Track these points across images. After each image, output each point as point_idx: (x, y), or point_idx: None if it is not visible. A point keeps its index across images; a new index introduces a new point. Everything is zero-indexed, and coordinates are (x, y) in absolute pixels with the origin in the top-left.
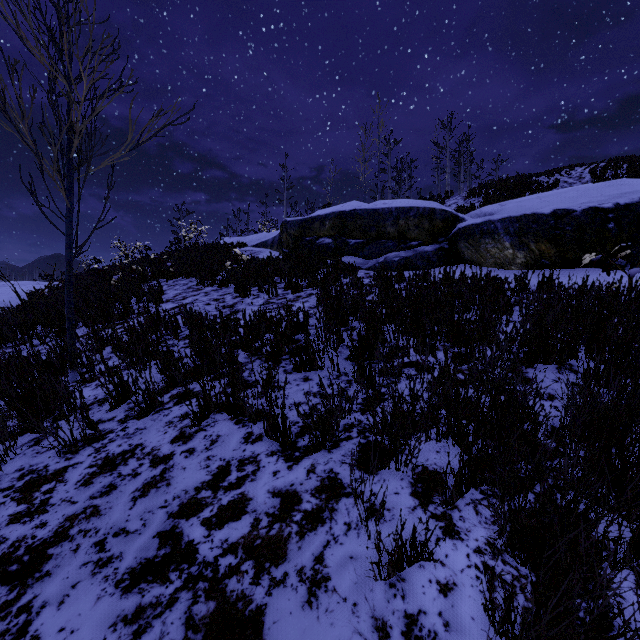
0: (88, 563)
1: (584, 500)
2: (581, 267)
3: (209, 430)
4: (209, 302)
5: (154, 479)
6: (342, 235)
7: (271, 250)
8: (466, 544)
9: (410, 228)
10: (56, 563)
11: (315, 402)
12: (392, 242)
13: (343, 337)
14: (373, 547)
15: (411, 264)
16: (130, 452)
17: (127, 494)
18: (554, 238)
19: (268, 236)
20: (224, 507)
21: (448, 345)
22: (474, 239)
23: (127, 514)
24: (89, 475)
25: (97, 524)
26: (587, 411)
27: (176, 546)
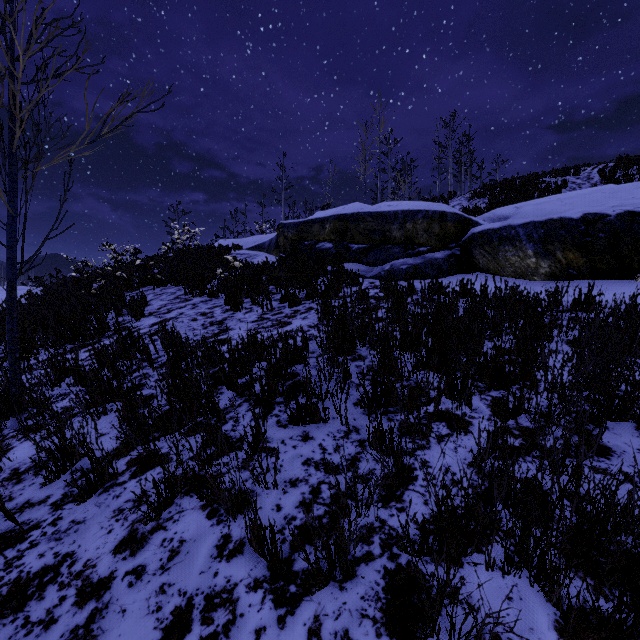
0: None
1: None
2: (614, 278)
3: (170, 529)
4: (196, 317)
5: (74, 635)
6: (343, 239)
7: (268, 254)
8: None
9: (418, 233)
10: None
11: (318, 479)
12: (398, 248)
13: (350, 370)
14: None
15: (420, 272)
16: (52, 570)
17: None
18: (584, 246)
19: (265, 238)
20: None
21: (482, 386)
22: (491, 246)
23: None
24: None
25: None
26: None
27: None
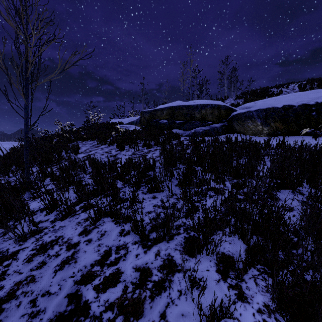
0: (25, 315)
1: (319, 276)
2: (298, 135)
3: (100, 227)
4: (103, 153)
5: (68, 258)
6: (172, 118)
7: (136, 126)
8: (252, 306)
9: (207, 115)
10: (6, 314)
11: (159, 211)
12: (198, 122)
13: (174, 173)
14: (195, 308)
15: (208, 133)
16: (55, 241)
17: (51, 268)
18: (283, 120)
19: (134, 119)
20: (107, 277)
21: (231, 178)
22: (241, 120)
23: (50, 281)
24: (31, 255)
25: (33, 288)
26: (318, 222)
27: (77, 304)
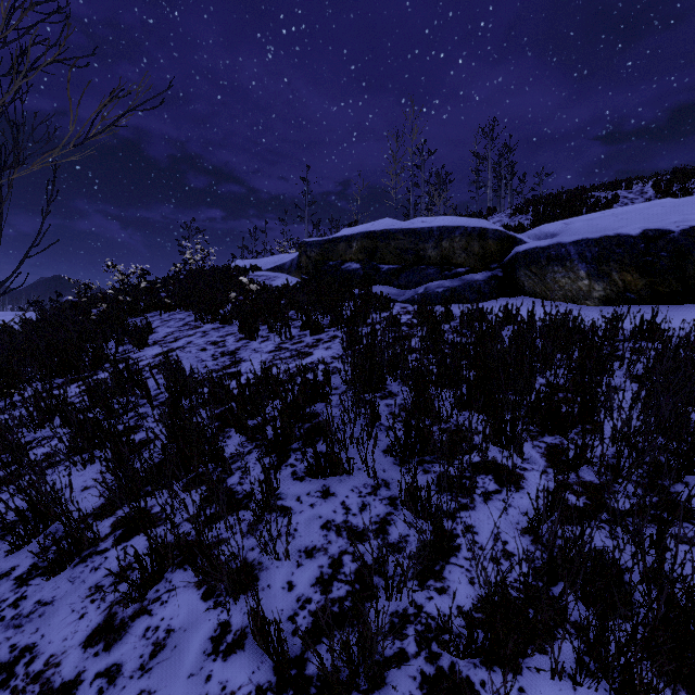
0: None
1: None
2: (678, 303)
3: (156, 613)
4: (205, 346)
5: None
6: (372, 259)
7: (289, 275)
8: None
9: (456, 252)
10: None
11: (339, 548)
12: (433, 268)
13: (379, 410)
14: None
15: (458, 296)
16: (5, 670)
17: None
18: (644, 266)
19: (286, 259)
20: None
21: (534, 430)
22: (538, 266)
23: None
24: None
25: None
26: None
27: None
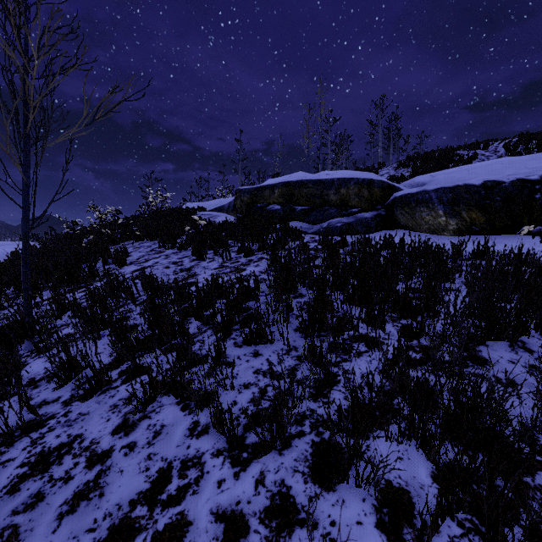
0: None
1: None
2: (509, 234)
3: (154, 418)
4: (168, 265)
5: (87, 486)
6: (289, 202)
7: (227, 214)
8: None
9: (351, 196)
10: None
11: (265, 383)
12: (334, 209)
13: (292, 305)
14: None
15: (352, 229)
16: (67, 446)
17: (54, 508)
18: (484, 207)
19: (224, 202)
20: (159, 535)
21: (395, 316)
22: (410, 207)
23: (48, 540)
24: (18, 478)
25: None
26: None
27: None
